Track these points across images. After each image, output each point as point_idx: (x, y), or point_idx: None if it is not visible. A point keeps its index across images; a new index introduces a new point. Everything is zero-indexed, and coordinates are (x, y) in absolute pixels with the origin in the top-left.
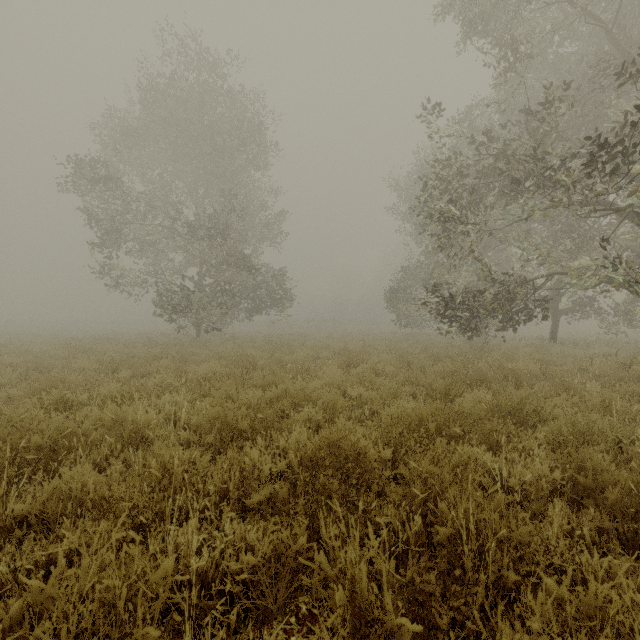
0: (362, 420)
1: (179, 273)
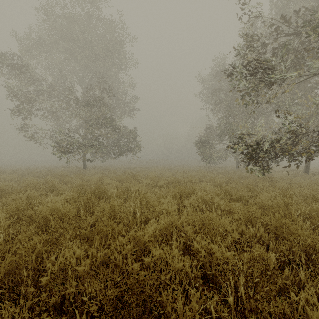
0: (226, 317)
1: (73, 131)
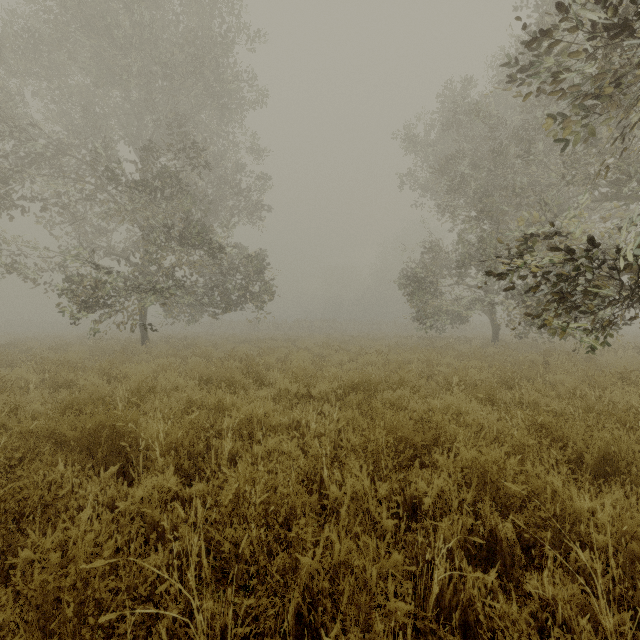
0: None
1: (116, 255)
